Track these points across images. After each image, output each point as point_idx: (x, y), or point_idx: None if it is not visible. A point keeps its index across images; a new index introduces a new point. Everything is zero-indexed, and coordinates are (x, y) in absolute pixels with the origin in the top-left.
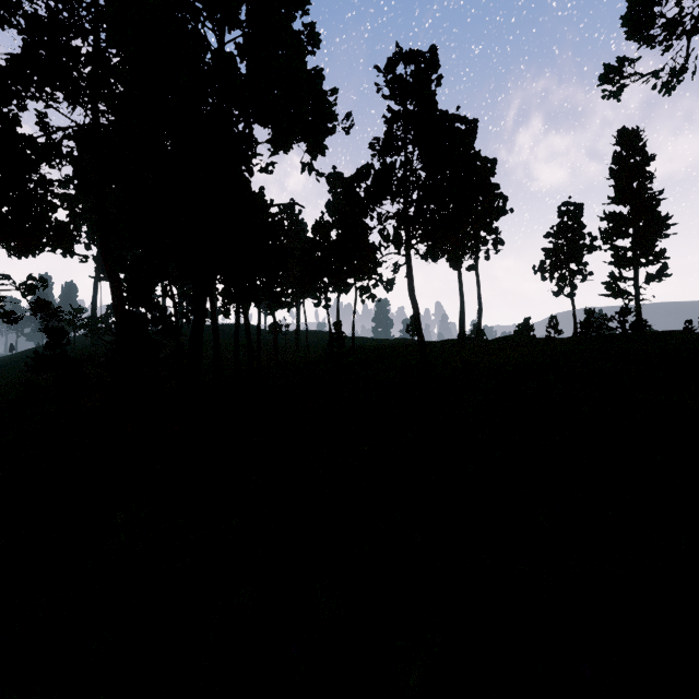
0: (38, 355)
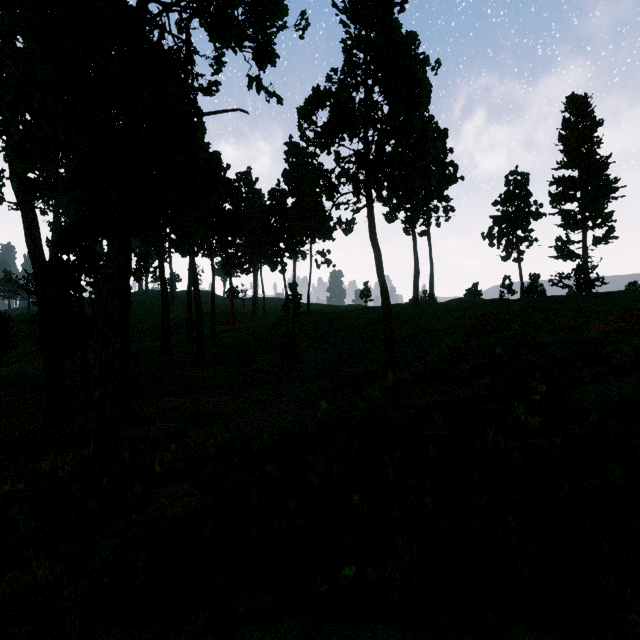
0: None
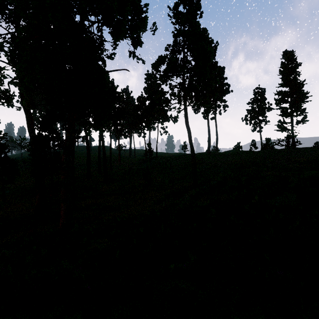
0: None
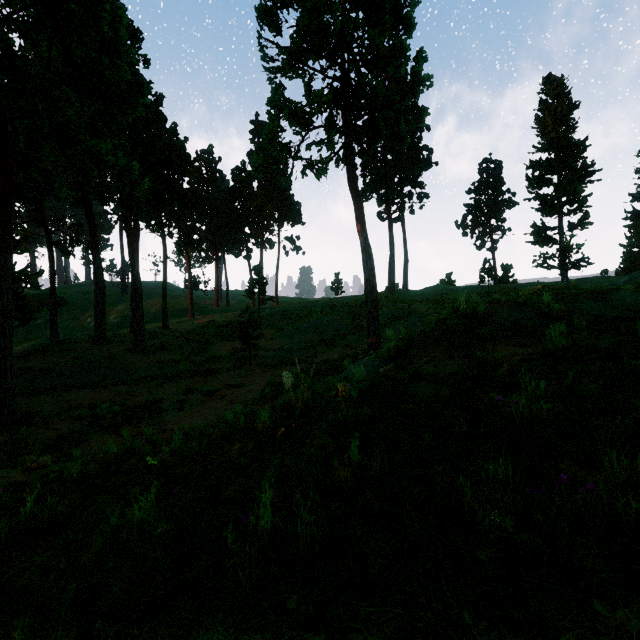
0: None
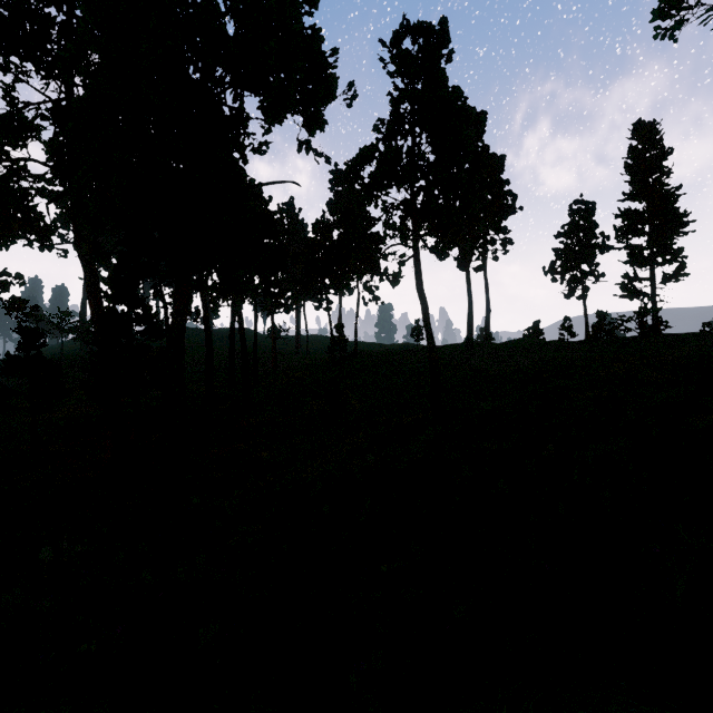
0: (9, 357)
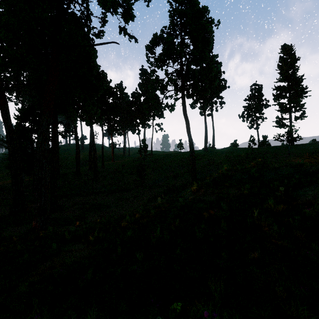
0: None
